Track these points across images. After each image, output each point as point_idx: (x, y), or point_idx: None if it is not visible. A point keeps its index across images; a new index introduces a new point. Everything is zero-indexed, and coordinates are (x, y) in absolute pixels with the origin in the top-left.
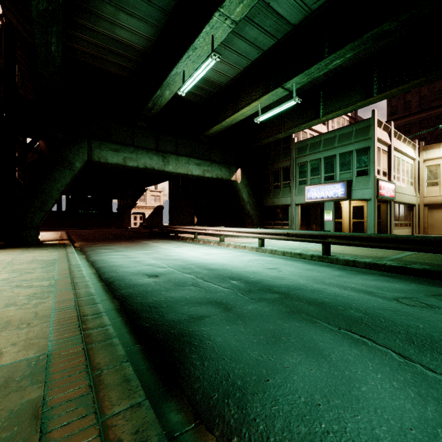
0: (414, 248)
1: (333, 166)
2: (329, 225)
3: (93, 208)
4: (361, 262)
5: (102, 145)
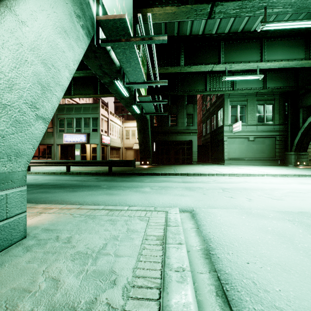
0: (100, 165)
1: (80, 124)
2: (78, 157)
3: None
4: (83, 172)
5: None
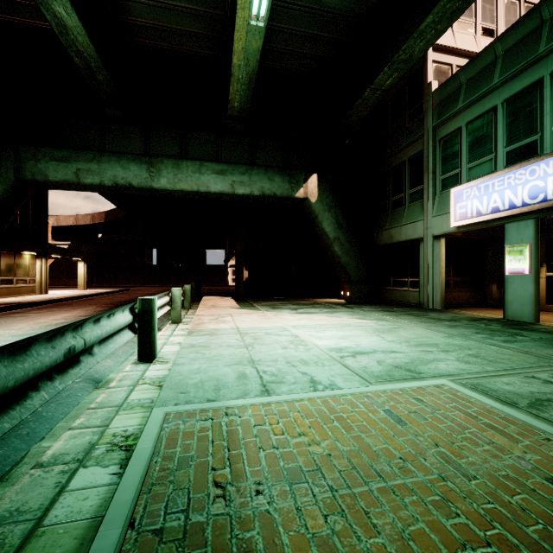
0: None
1: (535, 114)
2: (521, 287)
3: (184, 260)
4: None
5: (39, 153)
